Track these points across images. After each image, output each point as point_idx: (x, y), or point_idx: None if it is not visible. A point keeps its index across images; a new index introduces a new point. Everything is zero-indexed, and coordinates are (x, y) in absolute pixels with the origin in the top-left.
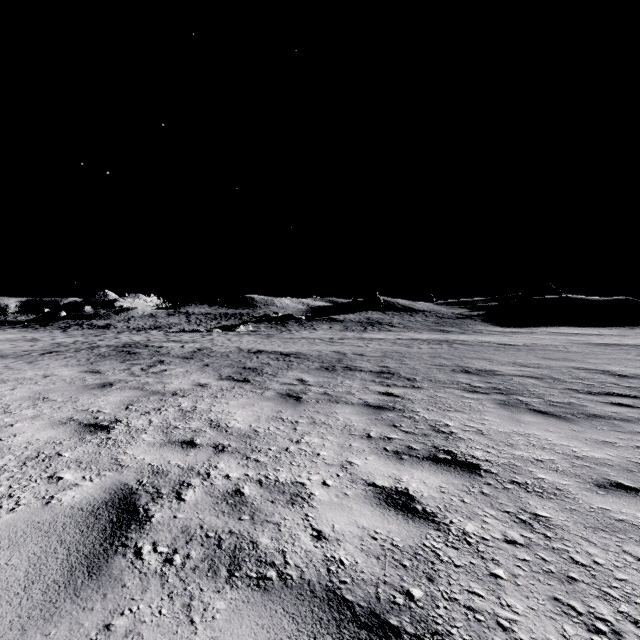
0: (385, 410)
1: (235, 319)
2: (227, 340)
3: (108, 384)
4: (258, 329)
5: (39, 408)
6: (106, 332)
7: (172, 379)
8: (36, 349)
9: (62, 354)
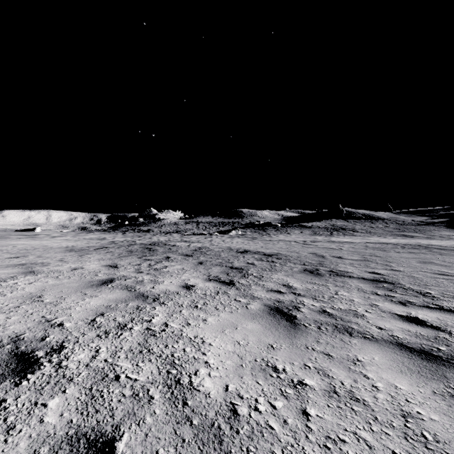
0: (447, 366)
1: (229, 226)
2: (222, 241)
3: (109, 281)
4: (245, 233)
5: (13, 313)
6: (146, 234)
7: (165, 277)
8: (96, 245)
9: (107, 249)
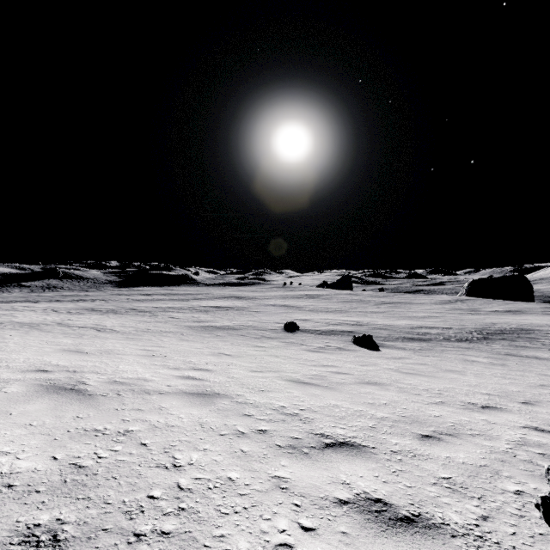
0: (35, 303)
1: None
2: None
3: None
4: None
5: None
6: None
7: None
8: None
9: None
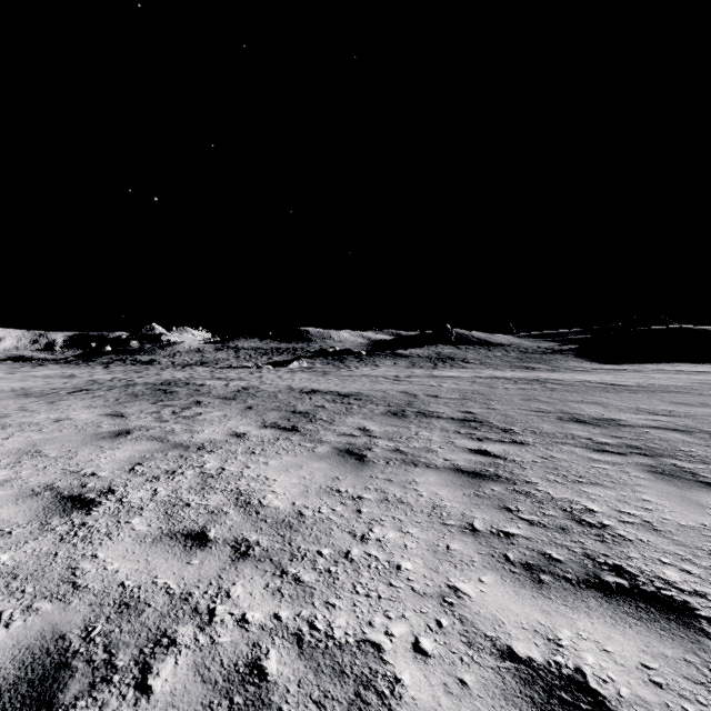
0: (486, 479)
1: (288, 354)
2: (277, 378)
3: (124, 432)
4: (313, 365)
5: (19, 468)
6: (149, 368)
7: (204, 426)
8: (67, 387)
9: (92, 393)
